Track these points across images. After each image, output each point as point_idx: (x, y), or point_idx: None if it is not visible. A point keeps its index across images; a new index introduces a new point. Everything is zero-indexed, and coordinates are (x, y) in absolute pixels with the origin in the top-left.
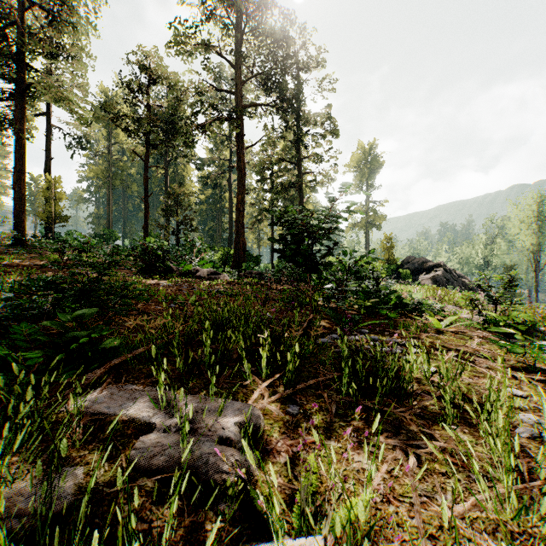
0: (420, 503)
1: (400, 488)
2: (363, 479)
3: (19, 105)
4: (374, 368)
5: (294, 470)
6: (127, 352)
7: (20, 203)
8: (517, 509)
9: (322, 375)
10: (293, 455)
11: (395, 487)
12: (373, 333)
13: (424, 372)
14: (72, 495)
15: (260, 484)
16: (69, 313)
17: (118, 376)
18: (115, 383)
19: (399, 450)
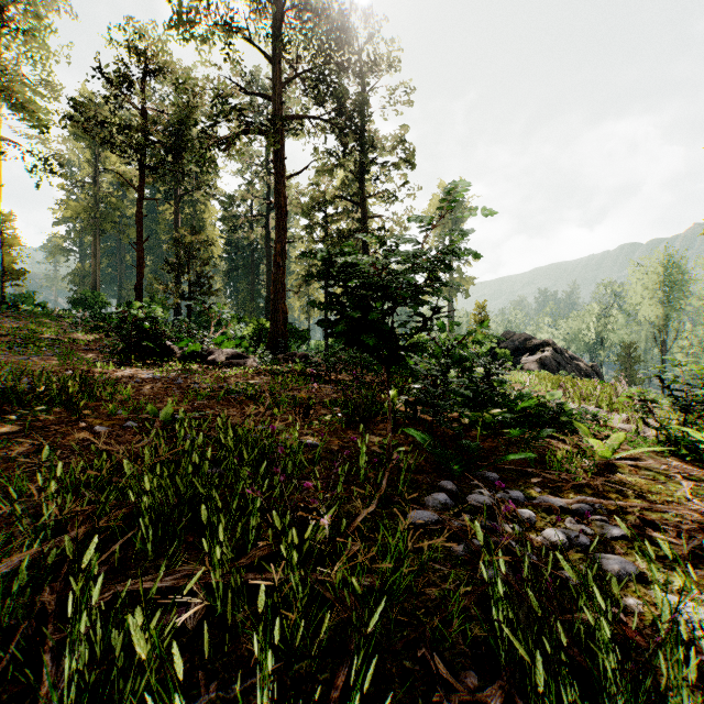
0: None
1: None
2: None
3: None
4: None
5: None
6: None
7: None
8: None
9: None
10: None
11: None
12: (507, 480)
13: None
14: None
15: None
16: None
17: None
18: None
19: None
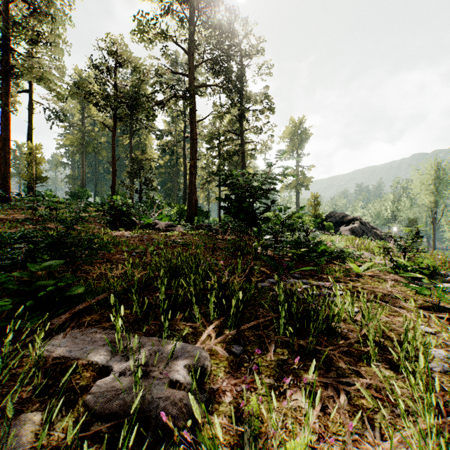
0: (352, 441)
1: (333, 425)
2: (299, 417)
3: (4, 83)
4: (307, 310)
5: (238, 410)
6: (91, 298)
7: (5, 166)
8: (439, 445)
9: (262, 317)
10: (237, 395)
11: (329, 425)
12: (304, 278)
13: (348, 312)
14: (28, 442)
15: (205, 437)
16: (39, 264)
17: (81, 320)
18: (79, 327)
19: (331, 388)
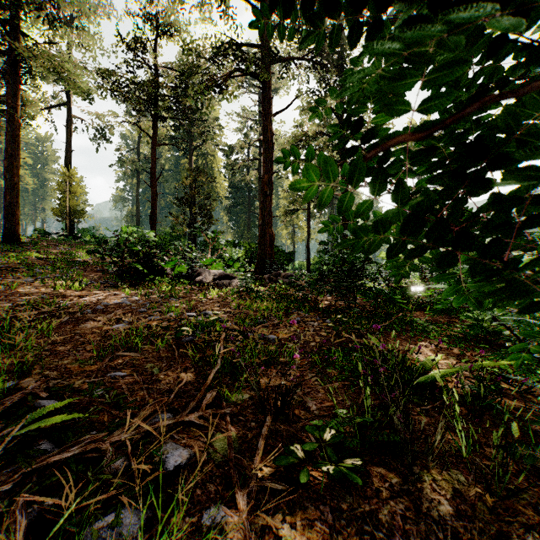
0: None
1: None
2: None
3: (11, 80)
4: None
5: None
6: None
7: (11, 193)
8: None
9: None
10: None
11: None
12: None
13: None
14: None
15: None
16: None
17: None
18: None
19: None
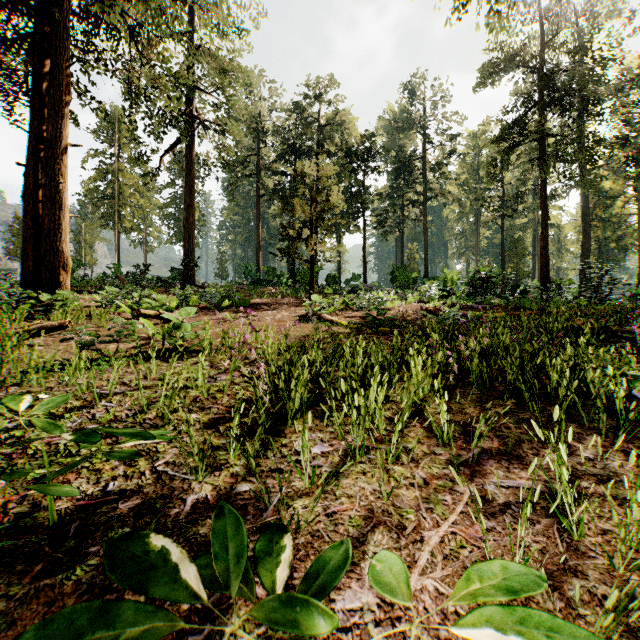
0: None
1: None
2: None
3: (425, 208)
4: None
5: None
6: None
7: (426, 266)
8: None
9: None
10: None
11: None
12: None
13: None
14: None
15: None
16: None
17: None
18: None
19: None
